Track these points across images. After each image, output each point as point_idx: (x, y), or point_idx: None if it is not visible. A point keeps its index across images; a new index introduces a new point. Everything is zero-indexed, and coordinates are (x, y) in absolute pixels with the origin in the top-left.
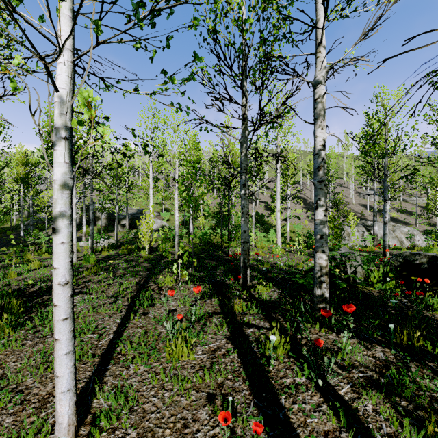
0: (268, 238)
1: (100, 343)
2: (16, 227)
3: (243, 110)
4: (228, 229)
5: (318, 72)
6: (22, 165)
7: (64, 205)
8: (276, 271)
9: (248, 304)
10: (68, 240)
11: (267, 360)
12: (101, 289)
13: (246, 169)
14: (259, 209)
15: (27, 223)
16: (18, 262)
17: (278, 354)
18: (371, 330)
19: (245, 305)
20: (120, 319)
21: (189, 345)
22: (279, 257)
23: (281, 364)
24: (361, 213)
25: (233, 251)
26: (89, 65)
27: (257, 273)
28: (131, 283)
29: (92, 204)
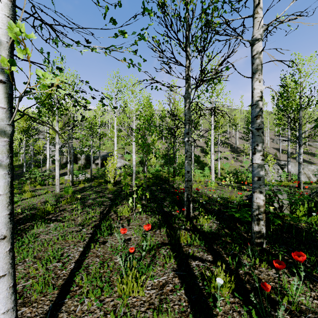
0: (203, 174)
1: (62, 272)
2: (22, 165)
3: (187, 71)
4: (174, 168)
5: (256, 31)
6: (24, 121)
7: (0, 154)
8: (213, 203)
9: (192, 236)
10: (4, 191)
11: (213, 299)
12: (72, 217)
13: (189, 120)
14: (196, 152)
15: (29, 162)
16: (18, 192)
17: (223, 293)
18: (310, 268)
19: (189, 236)
20: (82, 248)
21: (139, 282)
22: (215, 191)
23: (227, 305)
24: (275, 155)
25: (177, 184)
26: (25, 0)
27: (197, 204)
28: (96, 212)
29: (72, 149)
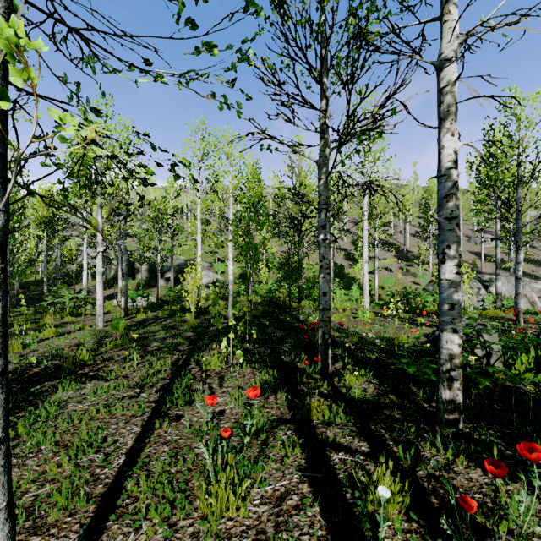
0: (350, 296)
1: (104, 471)
2: (41, 281)
3: (323, 118)
4: (299, 286)
5: (446, 46)
6: (45, 206)
7: None
8: (368, 347)
9: (332, 408)
10: None
11: (371, 524)
12: (124, 372)
13: (326, 203)
14: (337, 259)
15: (54, 276)
16: (33, 327)
17: (390, 514)
18: None
19: (327, 407)
20: (140, 428)
21: (238, 493)
22: (371, 327)
23: (398, 535)
24: (473, 264)
25: (304, 314)
26: None
27: (341, 350)
28: (165, 364)
29: (126, 254)
